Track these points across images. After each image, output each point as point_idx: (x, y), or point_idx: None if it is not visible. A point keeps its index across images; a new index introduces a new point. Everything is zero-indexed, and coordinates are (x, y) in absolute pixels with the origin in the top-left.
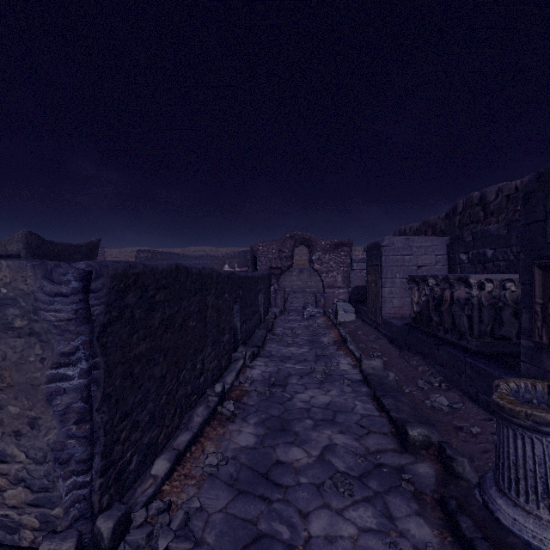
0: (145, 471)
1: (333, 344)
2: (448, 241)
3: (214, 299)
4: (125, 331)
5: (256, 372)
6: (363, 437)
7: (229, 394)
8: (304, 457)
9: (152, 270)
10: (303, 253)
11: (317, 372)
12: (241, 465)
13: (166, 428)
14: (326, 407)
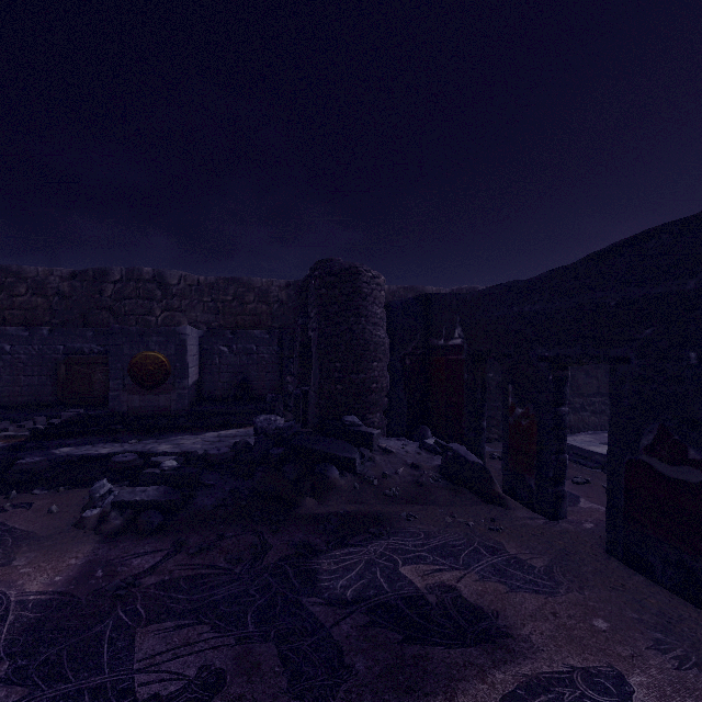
0: None
1: None
2: None
3: None
4: None
5: None
6: None
7: None
8: None
9: None
10: None
11: None
12: None
13: None
14: None
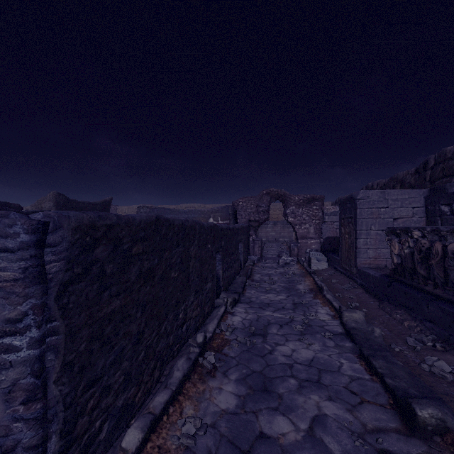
0: (119, 436)
1: (309, 292)
2: (426, 193)
3: (197, 250)
4: (92, 288)
5: (237, 319)
6: (356, 408)
7: (211, 343)
8: (291, 431)
9: (128, 221)
10: (277, 208)
11: (296, 322)
12: (221, 436)
13: (144, 384)
14: (309, 364)
